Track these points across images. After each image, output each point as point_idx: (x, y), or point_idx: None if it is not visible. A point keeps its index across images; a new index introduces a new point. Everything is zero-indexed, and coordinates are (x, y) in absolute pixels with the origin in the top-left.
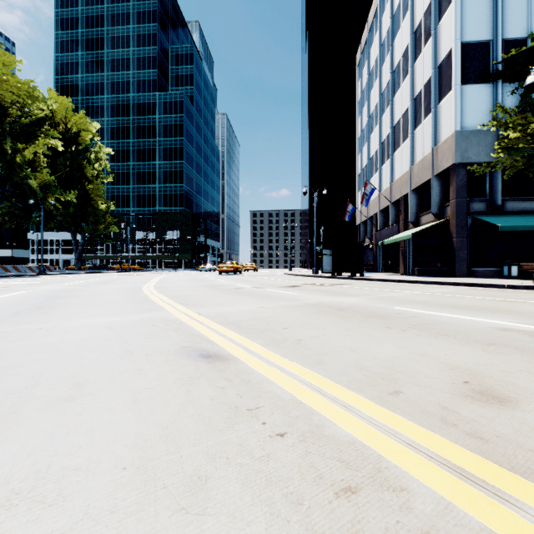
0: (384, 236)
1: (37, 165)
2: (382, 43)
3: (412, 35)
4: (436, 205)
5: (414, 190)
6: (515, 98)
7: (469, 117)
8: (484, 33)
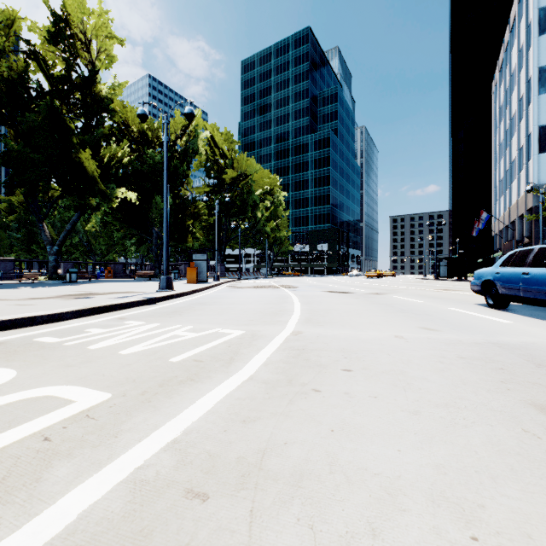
0: (506, 248)
1: None
2: (506, 90)
3: (519, 102)
4: (528, 231)
5: (520, 217)
6: None
7: (545, 174)
8: None
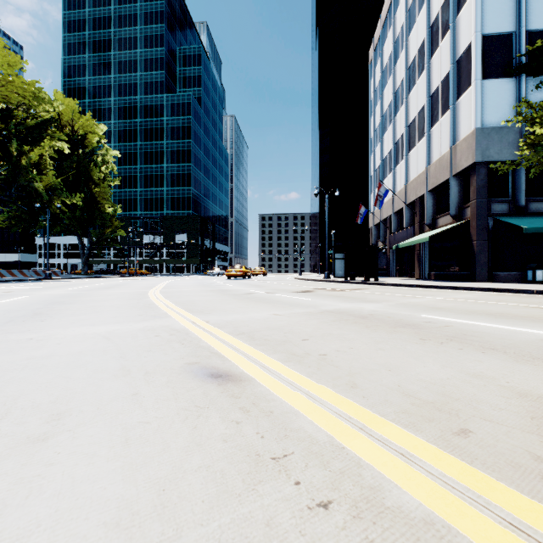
0: (398, 239)
1: (43, 168)
2: (396, 39)
3: (428, 29)
4: (455, 206)
5: (430, 191)
6: (539, 93)
7: (490, 113)
8: (506, 25)
